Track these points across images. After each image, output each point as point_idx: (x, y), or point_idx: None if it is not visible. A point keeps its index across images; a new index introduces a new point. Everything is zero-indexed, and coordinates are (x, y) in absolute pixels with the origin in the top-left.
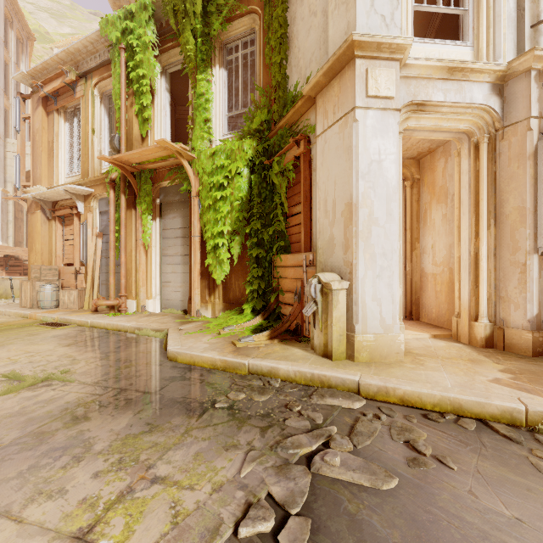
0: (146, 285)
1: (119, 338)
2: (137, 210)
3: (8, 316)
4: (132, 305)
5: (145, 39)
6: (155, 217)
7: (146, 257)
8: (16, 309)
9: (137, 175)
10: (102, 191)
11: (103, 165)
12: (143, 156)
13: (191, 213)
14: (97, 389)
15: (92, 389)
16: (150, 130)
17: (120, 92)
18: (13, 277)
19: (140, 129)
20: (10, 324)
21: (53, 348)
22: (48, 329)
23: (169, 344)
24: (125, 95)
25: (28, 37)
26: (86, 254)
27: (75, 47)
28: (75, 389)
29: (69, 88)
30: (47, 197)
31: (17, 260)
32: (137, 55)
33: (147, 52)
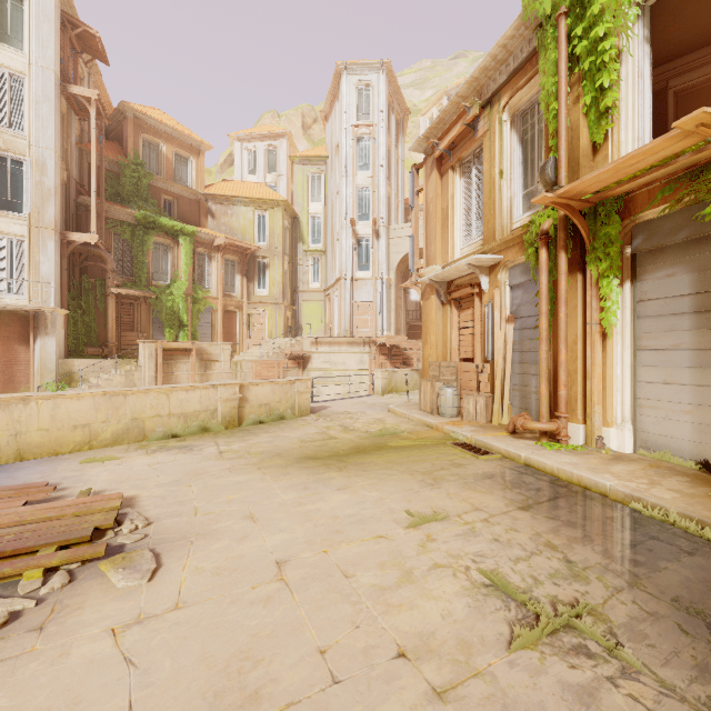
0: (602, 401)
1: (604, 513)
2: (587, 274)
3: (411, 420)
4: (577, 432)
5: None
6: (620, 281)
7: (602, 352)
8: (417, 412)
9: (588, 213)
10: (515, 255)
11: (514, 217)
12: (619, 172)
13: None
14: None
15: None
16: (611, 128)
17: (558, 88)
18: (401, 370)
19: (590, 134)
20: (421, 437)
21: (504, 508)
22: (469, 456)
23: None
24: (565, 89)
25: (404, 115)
26: (492, 347)
27: (481, 68)
28: None
29: (467, 131)
30: (443, 277)
31: (398, 349)
32: (591, 7)
33: None
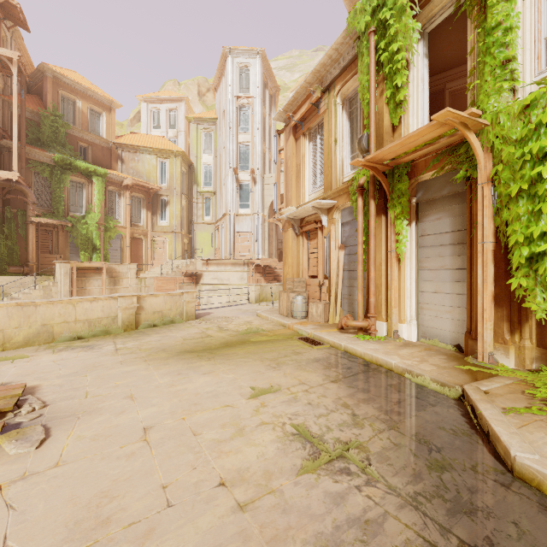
0: (398, 305)
1: (387, 382)
2: (388, 216)
3: (272, 322)
4: (382, 327)
5: (402, 1)
6: (409, 221)
7: (398, 271)
8: (277, 316)
9: (389, 173)
10: (344, 201)
11: (345, 173)
12: (404, 146)
13: (471, 209)
14: (426, 523)
15: (418, 522)
16: (403, 115)
17: (369, 84)
18: (270, 284)
19: (390, 118)
20: (276, 334)
21: (321, 381)
22: (307, 347)
23: (506, 441)
24: (374, 85)
25: (276, 91)
26: (329, 267)
27: (321, 63)
28: (388, 503)
29: (313, 108)
30: (296, 215)
31: (270, 269)
32: (389, 29)
33: (403, 17)
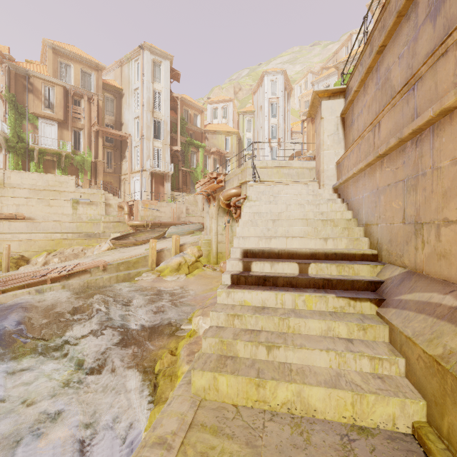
0: None
1: None
2: None
3: None
4: None
5: None
6: None
7: None
8: None
9: None
10: None
11: None
12: None
13: None
14: None
15: None
16: None
17: None
18: None
19: None
20: None
21: None
22: None
23: None
24: None
25: (290, 90)
26: None
27: None
28: None
29: None
30: (313, 154)
31: None
32: None
33: None
